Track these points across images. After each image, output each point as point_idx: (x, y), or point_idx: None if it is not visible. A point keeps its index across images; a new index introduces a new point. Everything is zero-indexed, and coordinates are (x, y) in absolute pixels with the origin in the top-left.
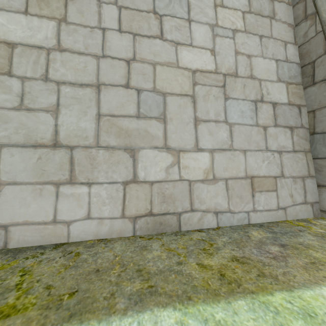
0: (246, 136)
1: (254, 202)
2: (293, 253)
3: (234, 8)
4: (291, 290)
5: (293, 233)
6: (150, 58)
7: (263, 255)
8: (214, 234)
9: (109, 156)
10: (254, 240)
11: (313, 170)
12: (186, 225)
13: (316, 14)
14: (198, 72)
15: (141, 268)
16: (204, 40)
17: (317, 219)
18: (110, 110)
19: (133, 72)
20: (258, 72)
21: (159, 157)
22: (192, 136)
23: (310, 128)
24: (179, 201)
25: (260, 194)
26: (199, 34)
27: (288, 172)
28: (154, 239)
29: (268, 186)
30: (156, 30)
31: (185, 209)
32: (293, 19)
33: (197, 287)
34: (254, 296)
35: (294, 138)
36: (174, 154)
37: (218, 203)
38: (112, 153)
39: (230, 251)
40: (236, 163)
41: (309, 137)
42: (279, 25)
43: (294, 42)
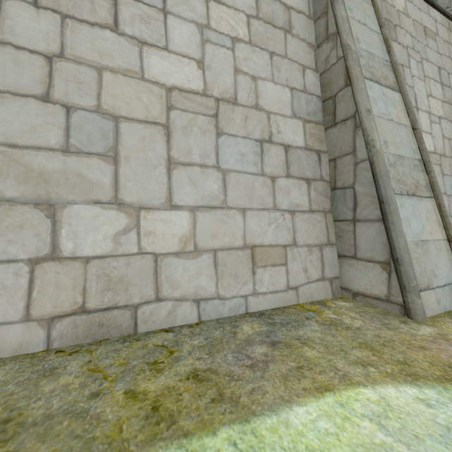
0: (247, 189)
1: (255, 282)
2: (281, 355)
3: (235, 8)
4: (248, 419)
5: (297, 323)
6: (92, 58)
7: (239, 363)
8: (187, 334)
9: (2, 215)
10: (239, 338)
11: (334, 236)
12: (147, 323)
13: (337, 34)
14: (176, 90)
15: (13, 416)
16: (187, 45)
17: (336, 299)
18: (9, 136)
19: (59, 76)
20: (266, 102)
21: (102, 218)
22: (162, 186)
23: (331, 181)
24: (135, 287)
25: (263, 270)
26: (180, 35)
27: (302, 239)
28: (81, 352)
29: (275, 259)
30: (105, 16)
31: (145, 298)
32: (314, 38)
33: (97, 439)
34: (184, 442)
35: (311, 194)
36: (130, 213)
37: (200, 286)
38: (9, 210)
39: (193, 362)
40: (230, 227)
41: (330, 193)
42: (297, 42)
43: (314, 67)
